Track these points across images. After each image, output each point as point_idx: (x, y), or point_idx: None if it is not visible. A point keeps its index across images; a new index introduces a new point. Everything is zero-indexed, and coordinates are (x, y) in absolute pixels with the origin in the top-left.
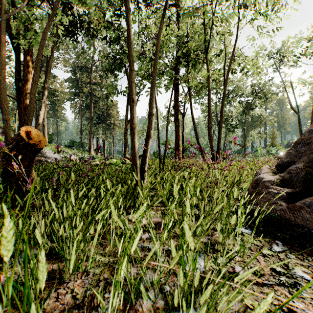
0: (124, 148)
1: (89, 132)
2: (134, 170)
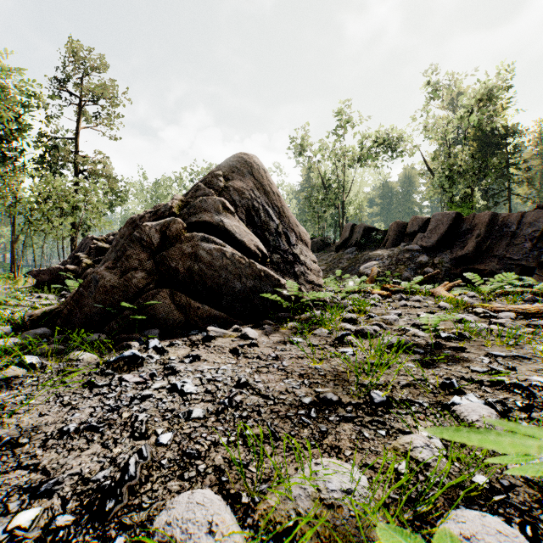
0: (11, 264)
1: None
2: (15, 275)
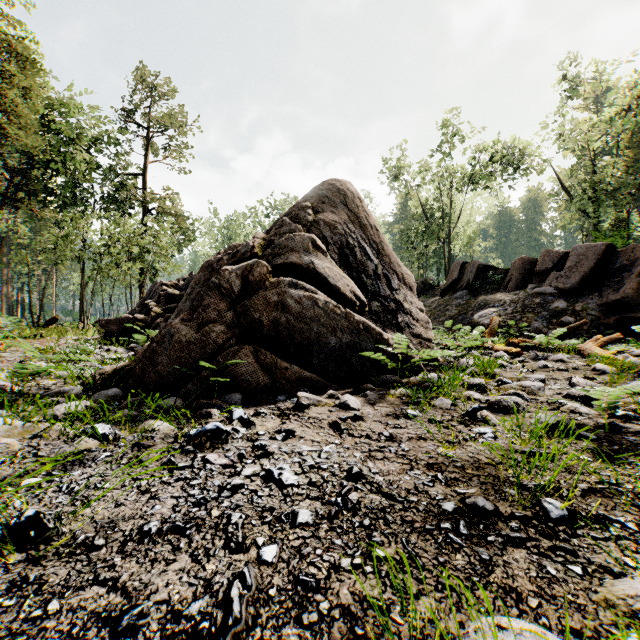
0: (80, 313)
1: (3, 278)
2: (84, 325)
